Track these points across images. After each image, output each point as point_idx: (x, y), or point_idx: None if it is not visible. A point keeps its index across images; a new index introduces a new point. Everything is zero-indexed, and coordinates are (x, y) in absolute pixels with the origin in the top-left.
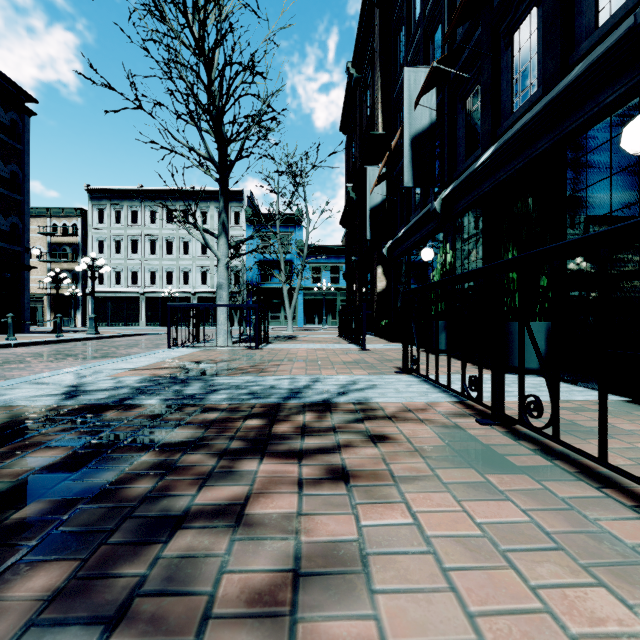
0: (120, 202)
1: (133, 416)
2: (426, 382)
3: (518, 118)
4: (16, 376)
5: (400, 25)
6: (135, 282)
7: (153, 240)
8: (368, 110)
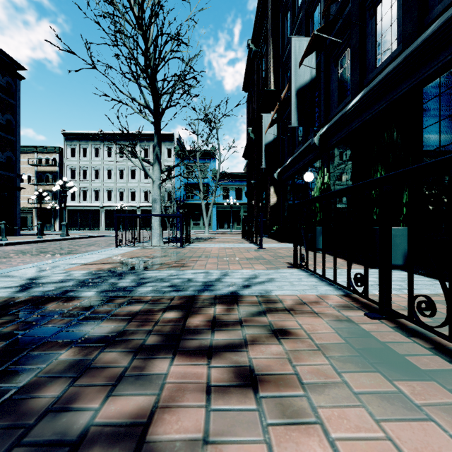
0: (86, 142)
1: (70, 307)
2: (313, 276)
3: (381, 70)
4: None
5: (287, 10)
6: (97, 199)
7: (109, 169)
8: (263, 74)
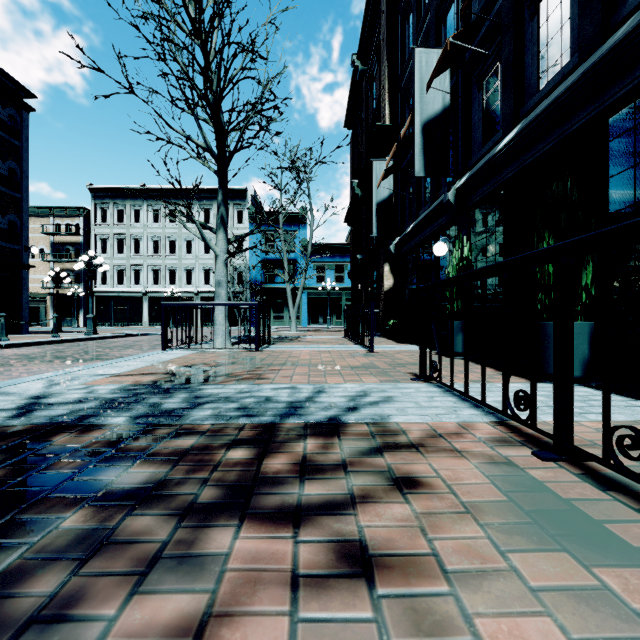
0: (123, 201)
1: (88, 442)
2: (450, 393)
3: (546, 94)
4: None
5: (408, 11)
6: (138, 282)
7: (156, 239)
8: (374, 103)
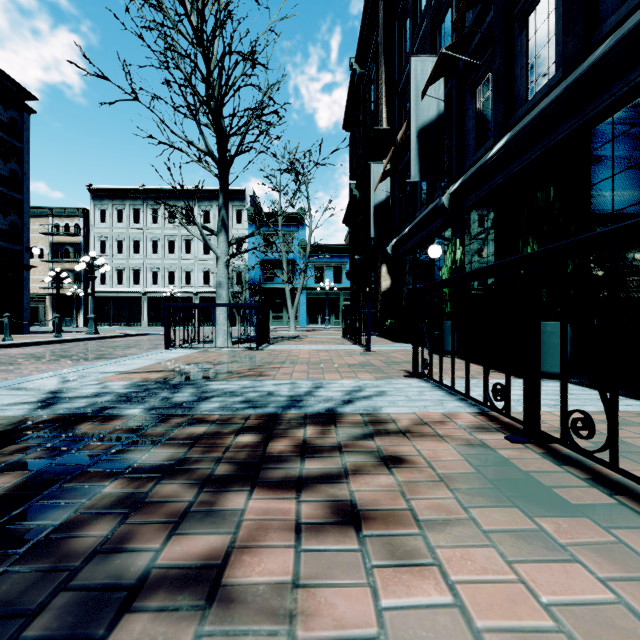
0: (122, 202)
1: (110, 429)
2: (439, 388)
3: (534, 105)
4: (1, 379)
5: (405, 17)
6: (137, 282)
7: (155, 240)
8: (372, 106)
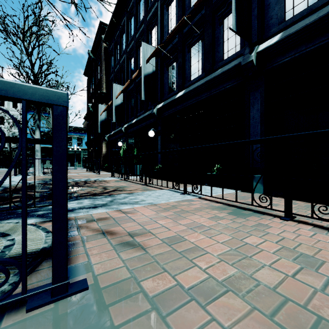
0: None
1: None
2: (116, 178)
3: (141, 114)
4: None
5: (112, 54)
6: None
7: None
8: (98, 75)
